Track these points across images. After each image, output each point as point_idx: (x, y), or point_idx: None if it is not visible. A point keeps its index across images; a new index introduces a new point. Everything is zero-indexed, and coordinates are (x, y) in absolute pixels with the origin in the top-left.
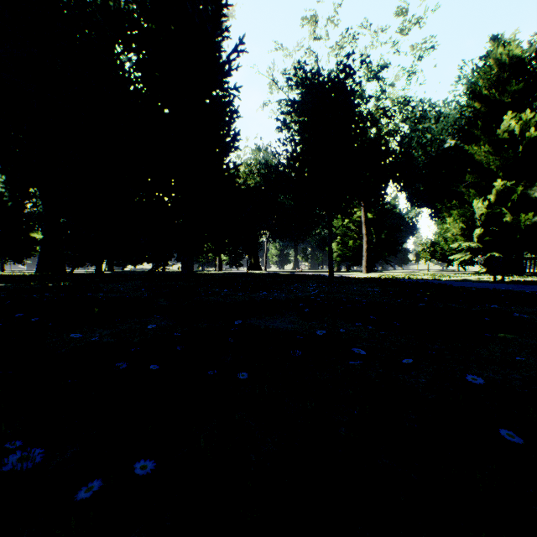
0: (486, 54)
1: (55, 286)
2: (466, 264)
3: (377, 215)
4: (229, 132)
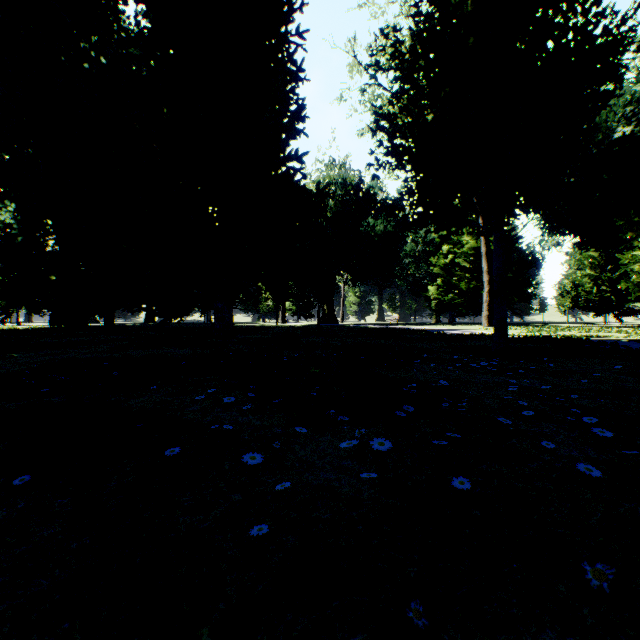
0: None
1: None
2: (623, 314)
3: None
4: (289, 106)
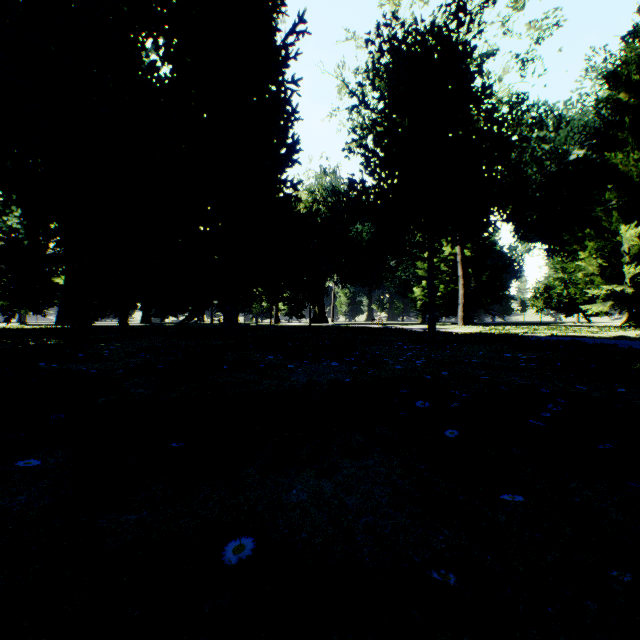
0: (635, 27)
1: (23, 347)
2: (591, 315)
3: (475, 252)
4: (285, 140)
